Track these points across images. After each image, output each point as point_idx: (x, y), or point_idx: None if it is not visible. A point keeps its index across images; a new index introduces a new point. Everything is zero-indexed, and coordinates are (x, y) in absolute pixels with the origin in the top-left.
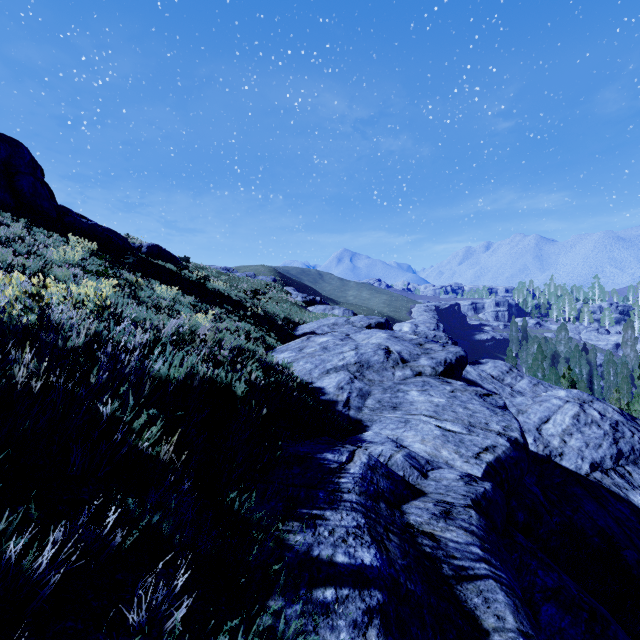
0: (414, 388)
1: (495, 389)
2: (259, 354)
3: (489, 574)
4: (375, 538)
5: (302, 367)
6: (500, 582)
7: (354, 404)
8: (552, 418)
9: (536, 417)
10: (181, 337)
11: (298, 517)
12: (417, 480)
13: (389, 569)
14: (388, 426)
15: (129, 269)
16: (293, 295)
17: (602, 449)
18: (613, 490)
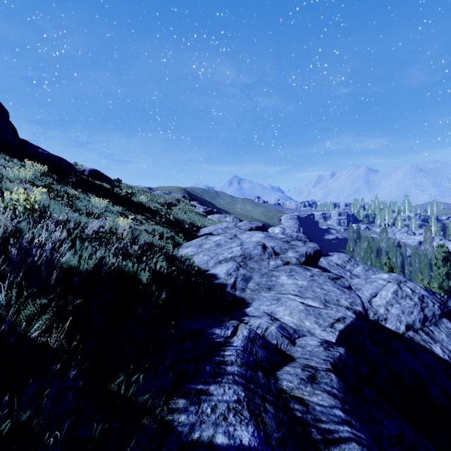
0: (284, 274)
1: (339, 273)
2: (168, 249)
3: (351, 437)
4: (253, 412)
5: (201, 259)
6: (361, 444)
7: (239, 286)
8: (379, 293)
9: (368, 293)
10: (102, 235)
11: (185, 393)
12: (287, 347)
13: (266, 447)
14: (264, 303)
15: (73, 186)
16: (197, 207)
17: (413, 315)
18: (421, 344)
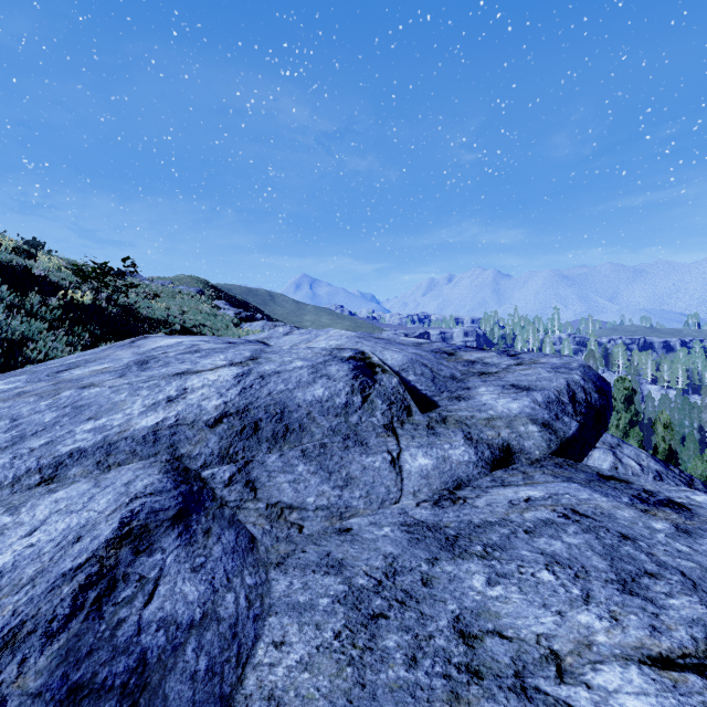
0: (587, 614)
1: None
2: None
3: None
4: None
5: None
6: None
7: None
8: None
9: None
10: None
11: None
12: None
13: None
14: None
15: None
16: (222, 309)
17: None
18: None
